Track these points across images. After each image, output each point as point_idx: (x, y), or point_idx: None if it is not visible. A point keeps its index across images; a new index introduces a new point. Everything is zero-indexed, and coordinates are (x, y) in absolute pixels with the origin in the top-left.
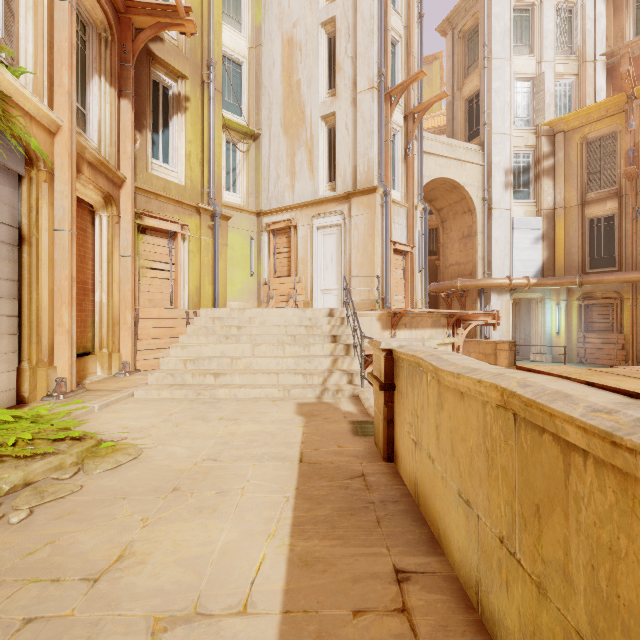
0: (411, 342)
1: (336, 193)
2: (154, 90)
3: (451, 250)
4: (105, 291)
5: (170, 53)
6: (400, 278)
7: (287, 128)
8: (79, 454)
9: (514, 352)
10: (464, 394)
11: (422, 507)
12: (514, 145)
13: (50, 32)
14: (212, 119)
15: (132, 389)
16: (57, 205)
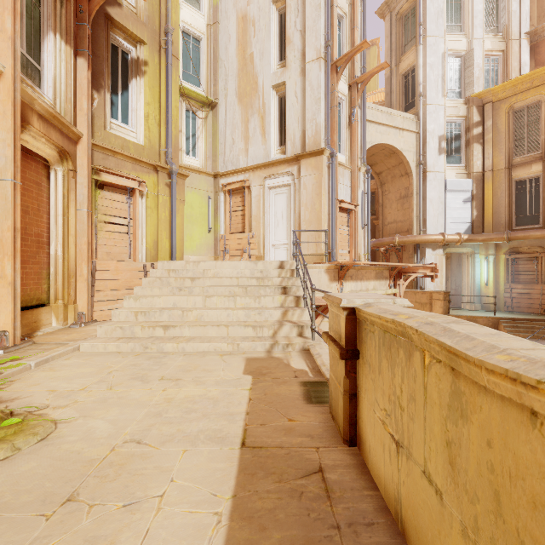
0: (379, 299)
1: (286, 156)
2: (113, 54)
3: (389, 210)
4: (60, 244)
5: (128, 18)
6: (345, 234)
7: (241, 97)
8: None
9: (448, 301)
10: (544, 419)
11: (412, 544)
12: (447, 114)
13: None
14: (169, 83)
15: (79, 342)
16: None
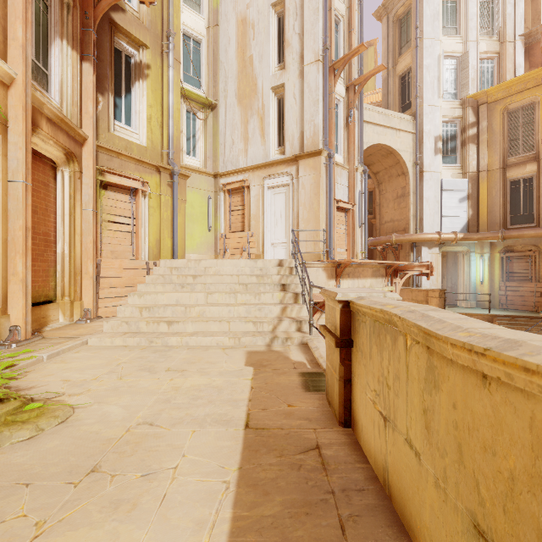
0: (371, 293)
1: (285, 156)
2: (117, 58)
3: (386, 209)
4: (67, 242)
5: (131, 23)
6: (342, 233)
7: (241, 99)
8: None
9: (444, 299)
10: (491, 379)
11: (396, 504)
12: (443, 115)
13: None
14: (171, 85)
15: (87, 337)
16: (11, 156)
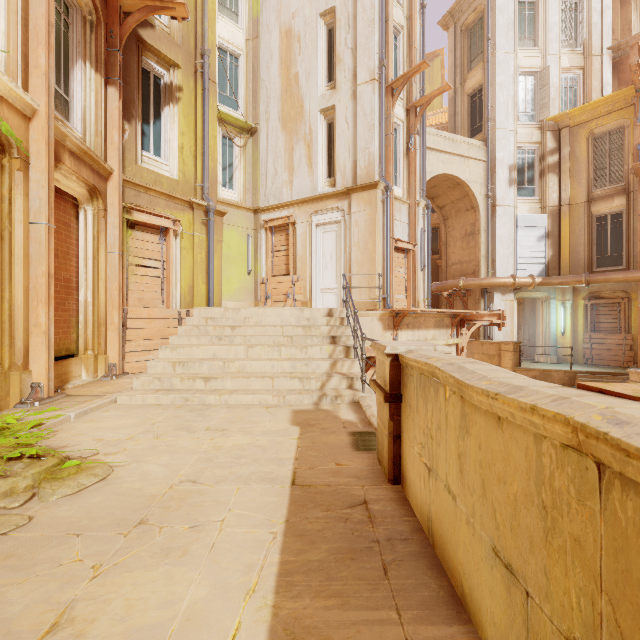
0: (421, 346)
1: (336, 189)
2: (145, 79)
3: (453, 248)
4: (90, 289)
5: (161, 40)
6: (402, 277)
7: (285, 122)
8: (36, 476)
9: (519, 353)
10: (503, 420)
11: (438, 550)
12: (518, 141)
13: (25, 8)
14: (206, 110)
15: (115, 394)
16: (33, 196)
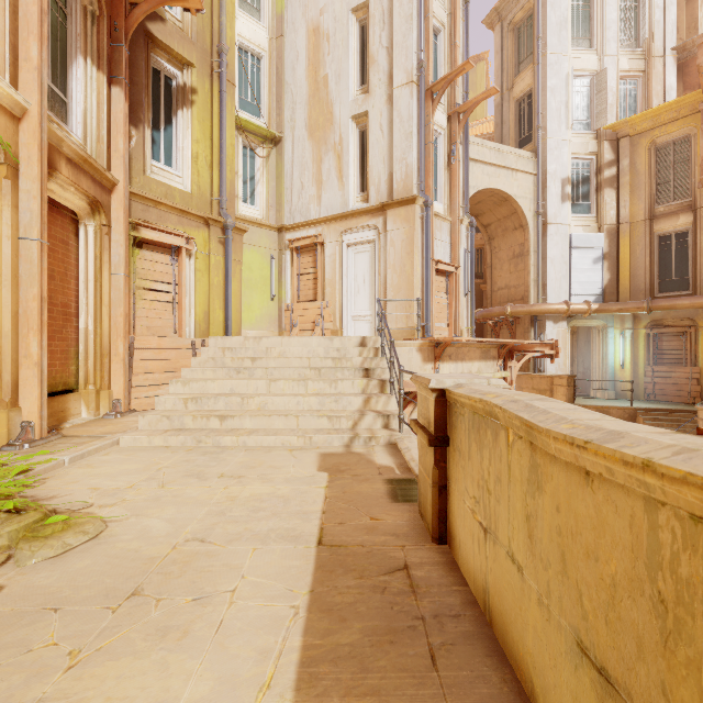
0: (472, 379)
1: (369, 205)
2: (154, 80)
3: (500, 272)
4: (91, 316)
5: (173, 36)
6: (443, 303)
7: (313, 130)
8: (13, 534)
9: (573, 388)
10: (593, 476)
11: (498, 631)
12: (572, 152)
13: None
14: (223, 115)
15: (118, 435)
16: (23, 208)
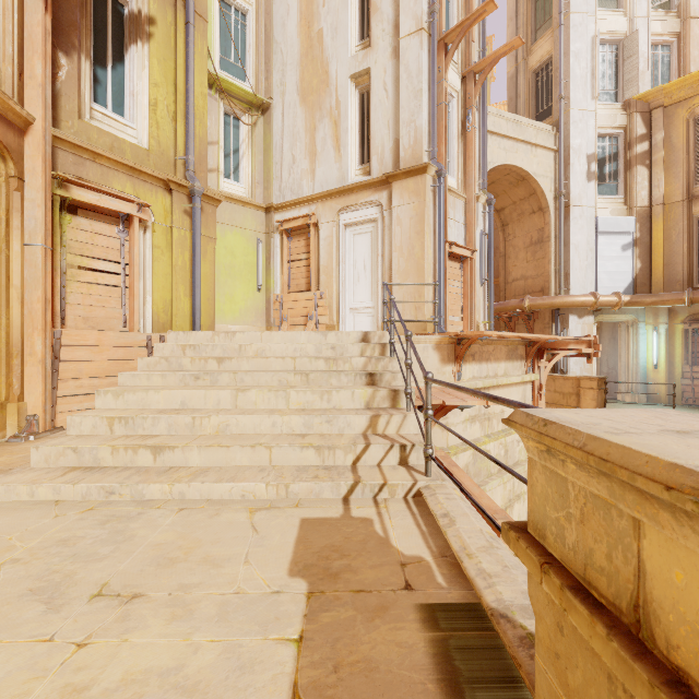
0: None
1: (371, 177)
2: (98, 2)
3: (515, 261)
4: None
5: None
6: (456, 293)
7: (305, 95)
8: None
9: (604, 391)
10: None
11: None
12: (598, 125)
13: None
14: (190, 53)
15: None
16: None
